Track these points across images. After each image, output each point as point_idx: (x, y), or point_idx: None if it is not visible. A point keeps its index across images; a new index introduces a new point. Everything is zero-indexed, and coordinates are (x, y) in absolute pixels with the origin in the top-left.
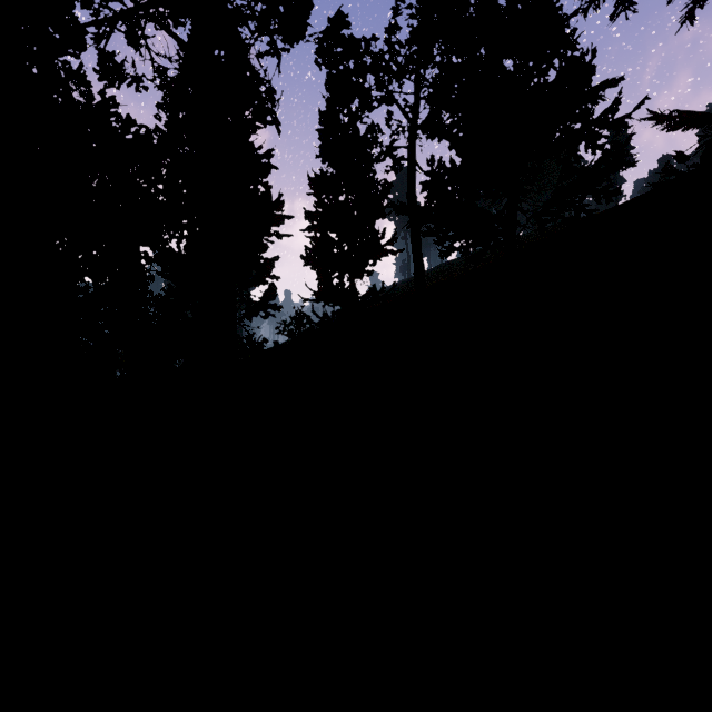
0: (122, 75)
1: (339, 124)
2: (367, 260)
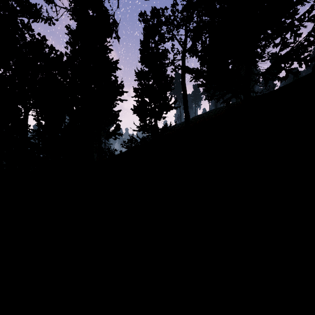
0: (40, 15)
1: (150, 46)
2: (163, 111)
